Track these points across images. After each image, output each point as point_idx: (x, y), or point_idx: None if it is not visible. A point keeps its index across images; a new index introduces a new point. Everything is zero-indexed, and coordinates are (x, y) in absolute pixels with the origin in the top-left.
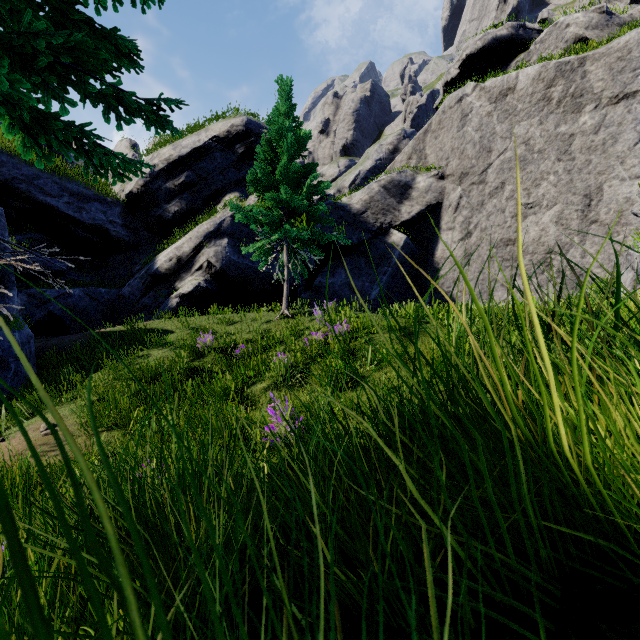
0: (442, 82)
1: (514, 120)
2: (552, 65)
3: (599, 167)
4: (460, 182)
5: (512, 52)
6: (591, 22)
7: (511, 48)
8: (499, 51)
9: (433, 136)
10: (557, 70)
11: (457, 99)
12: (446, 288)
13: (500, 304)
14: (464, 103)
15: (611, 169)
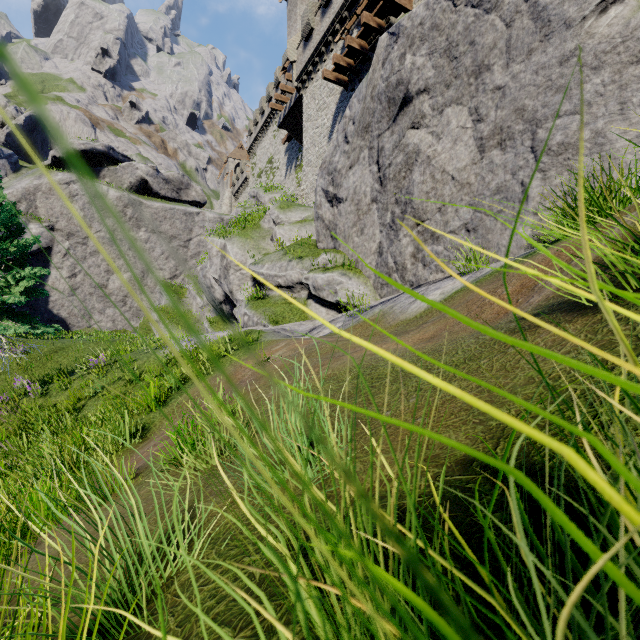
0: (51, 153)
1: (106, 215)
2: (127, 196)
3: (148, 260)
4: (68, 238)
5: (106, 160)
6: (149, 172)
7: (105, 158)
8: (97, 156)
9: (44, 196)
10: (130, 201)
11: (66, 181)
12: (56, 310)
13: (98, 323)
14: (72, 187)
15: (152, 263)
